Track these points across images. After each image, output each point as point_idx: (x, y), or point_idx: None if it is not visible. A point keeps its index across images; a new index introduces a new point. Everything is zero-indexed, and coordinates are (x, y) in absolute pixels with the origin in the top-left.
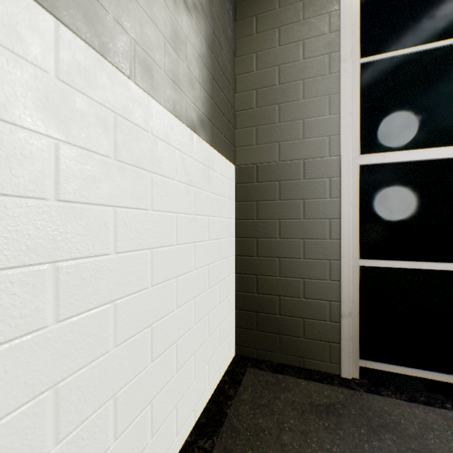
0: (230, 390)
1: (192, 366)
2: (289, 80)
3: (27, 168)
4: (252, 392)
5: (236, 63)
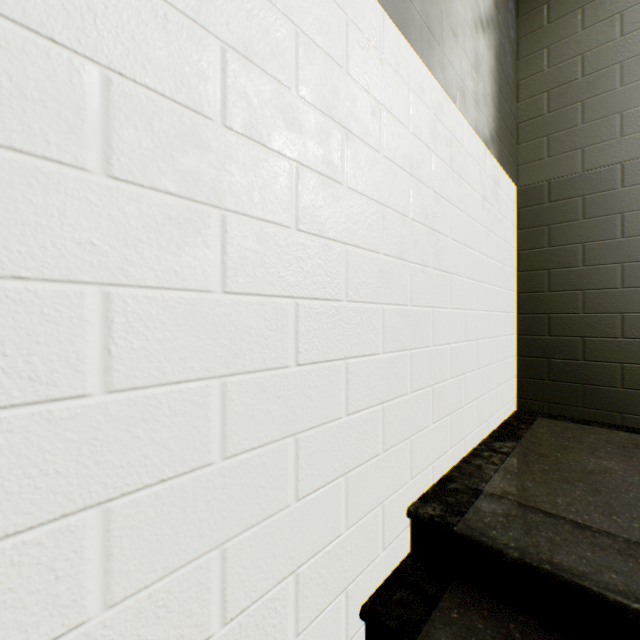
0: (520, 425)
1: (485, 376)
2: (598, 68)
3: (425, 169)
4: (549, 429)
5: (517, 67)
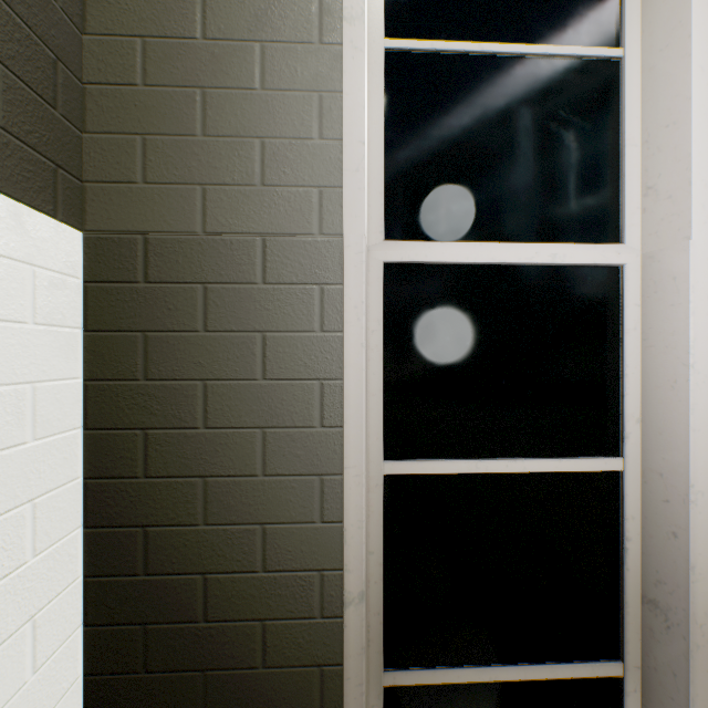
0: None
1: None
2: (230, 34)
3: None
4: None
5: None
